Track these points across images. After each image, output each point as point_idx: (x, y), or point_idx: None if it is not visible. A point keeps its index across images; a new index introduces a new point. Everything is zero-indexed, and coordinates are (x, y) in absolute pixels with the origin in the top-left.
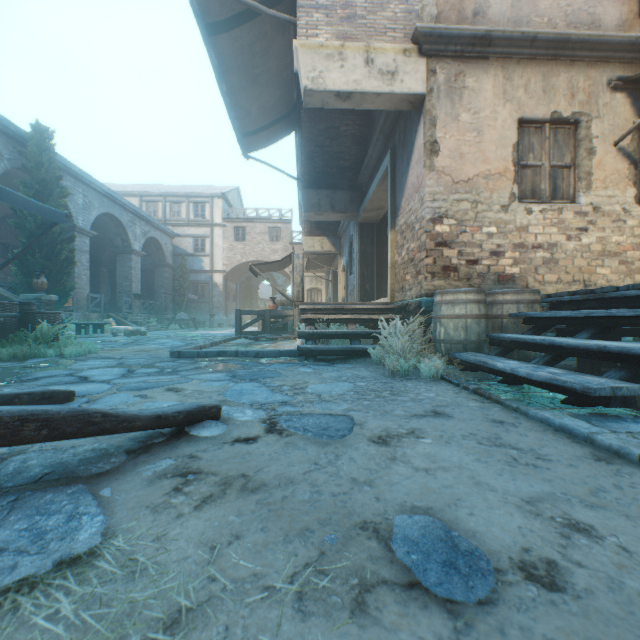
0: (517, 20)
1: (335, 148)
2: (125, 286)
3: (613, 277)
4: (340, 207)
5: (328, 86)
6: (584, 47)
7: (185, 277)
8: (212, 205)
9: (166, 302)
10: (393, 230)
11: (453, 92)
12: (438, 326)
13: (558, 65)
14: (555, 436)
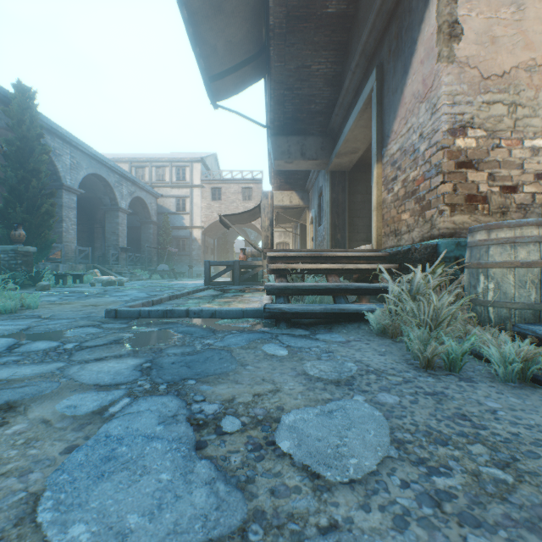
0: None
1: (306, 90)
2: (113, 240)
3: None
4: (311, 154)
5: None
6: None
7: (168, 233)
8: (192, 169)
9: (151, 255)
10: (379, 163)
11: None
12: (482, 280)
13: None
14: None
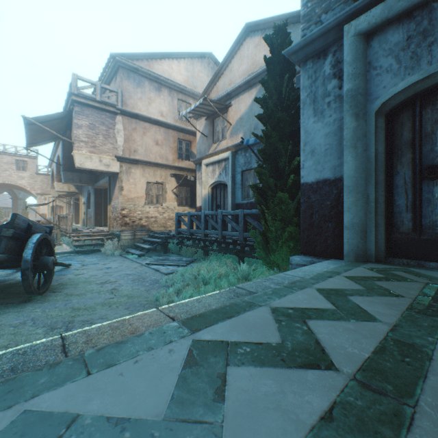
0: (147, 155)
1: None
2: None
3: (172, 225)
4: (85, 181)
5: (86, 167)
6: (164, 166)
7: None
8: None
9: None
10: (110, 205)
11: (128, 173)
12: (122, 242)
13: (158, 168)
14: (130, 261)
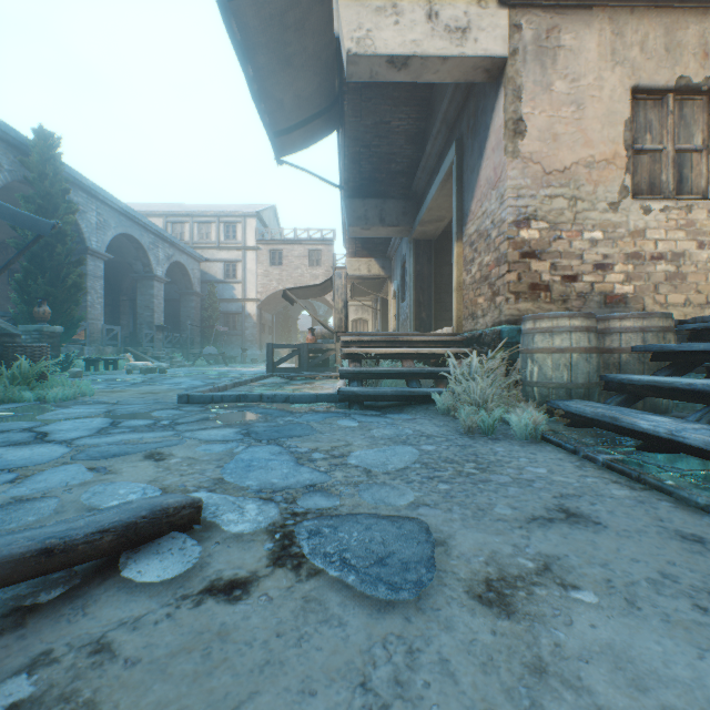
0: None
1: (385, 148)
2: (146, 317)
3: None
4: (391, 220)
5: (378, 49)
6: None
7: (214, 307)
8: (245, 225)
9: (193, 335)
10: (459, 242)
11: (544, 53)
12: (529, 363)
13: (686, 14)
14: None
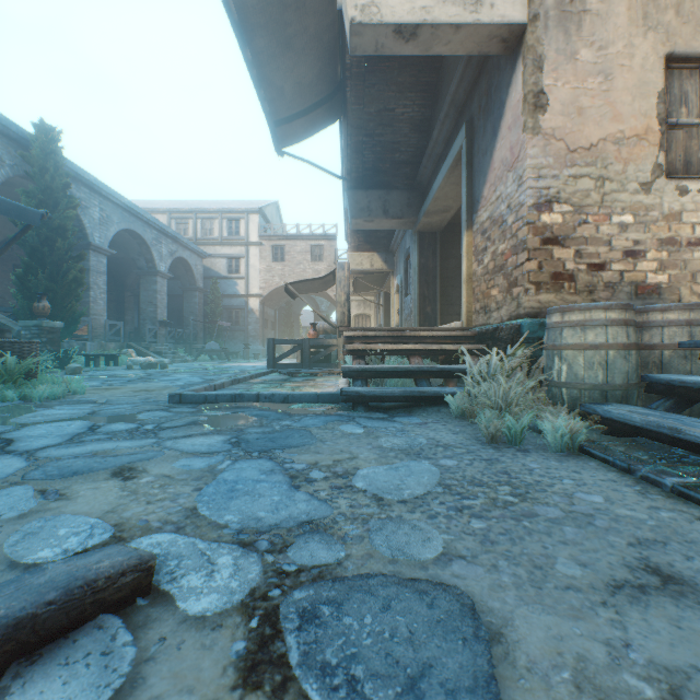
0: None
1: (389, 137)
2: (149, 312)
3: None
4: (395, 211)
5: (385, 17)
6: None
7: (217, 302)
8: (247, 221)
9: (196, 330)
10: (470, 230)
11: (568, 19)
12: (556, 361)
13: None
14: None
